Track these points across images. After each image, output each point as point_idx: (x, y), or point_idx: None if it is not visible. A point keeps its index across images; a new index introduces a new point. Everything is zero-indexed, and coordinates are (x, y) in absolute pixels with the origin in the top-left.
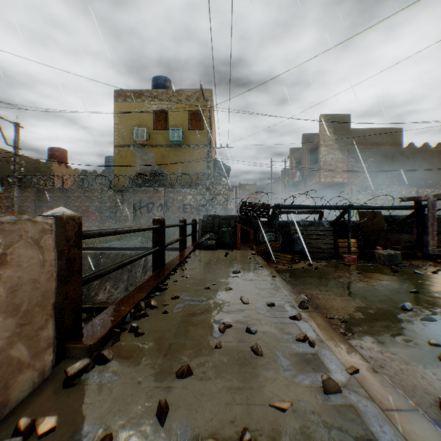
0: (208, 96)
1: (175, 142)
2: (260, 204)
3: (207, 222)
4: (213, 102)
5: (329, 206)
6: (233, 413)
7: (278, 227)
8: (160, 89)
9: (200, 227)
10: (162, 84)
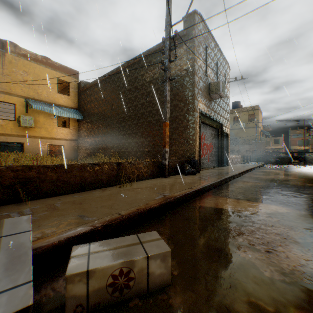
0: (256, 108)
1: (242, 127)
2: (270, 151)
3: (253, 156)
4: (259, 108)
5: (285, 152)
6: (251, 164)
7: (274, 157)
8: (236, 108)
9: (251, 157)
10: (236, 104)
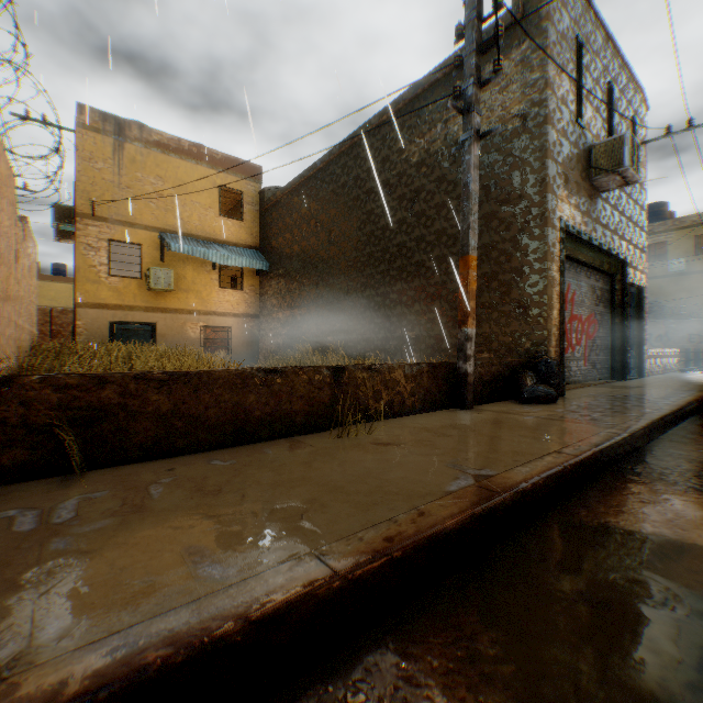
0: None
1: (674, 272)
2: None
3: None
4: None
5: None
6: None
7: None
8: (654, 222)
9: None
10: (655, 210)
